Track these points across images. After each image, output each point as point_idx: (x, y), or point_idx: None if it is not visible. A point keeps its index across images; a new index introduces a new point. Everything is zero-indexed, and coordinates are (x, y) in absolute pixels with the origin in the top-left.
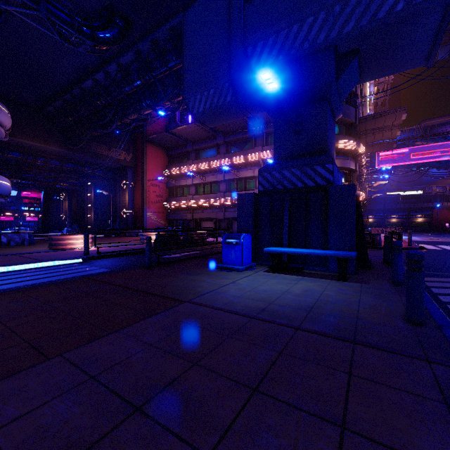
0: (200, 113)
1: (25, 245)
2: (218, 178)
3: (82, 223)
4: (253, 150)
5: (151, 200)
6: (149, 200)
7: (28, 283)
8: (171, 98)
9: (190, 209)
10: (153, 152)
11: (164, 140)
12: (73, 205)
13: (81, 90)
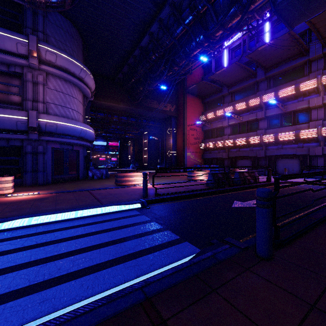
0: None
1: (103, 179)
2: (257, 116)
3: (140, 161)
4: (307, 78)
5: (190, 142)
6: (188, 142)
7: (58, 268)
8: (223, 24)
9: (226, 148)
10: (192, 101)
11: (202, 89)
12: (135, 149)
13: (140, 49)
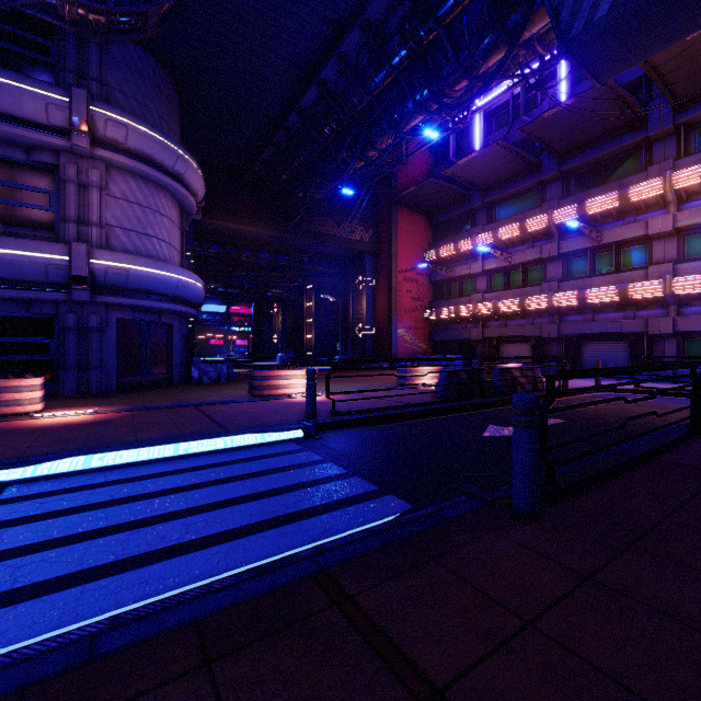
0: (594, 27)
1: (221, 384)
2: (543, 253)
3: (299, 347)
4: (643, 175)
5: (404, 306)
6: (400, 307)
7: (160, 535)
8: (470, 68)
9: (478, 319)
10: (407, 221)
11: (428, 195)
12: (288, 322)
13: (298, 114)
